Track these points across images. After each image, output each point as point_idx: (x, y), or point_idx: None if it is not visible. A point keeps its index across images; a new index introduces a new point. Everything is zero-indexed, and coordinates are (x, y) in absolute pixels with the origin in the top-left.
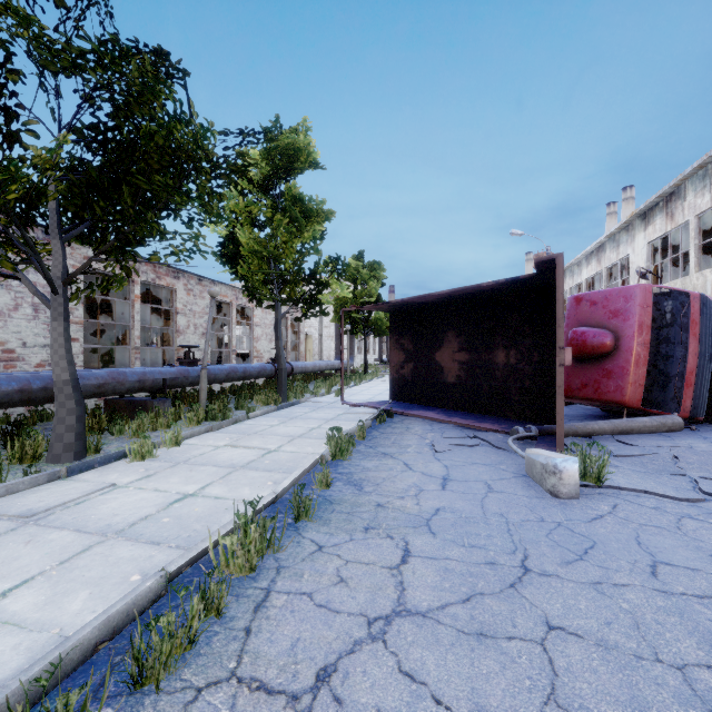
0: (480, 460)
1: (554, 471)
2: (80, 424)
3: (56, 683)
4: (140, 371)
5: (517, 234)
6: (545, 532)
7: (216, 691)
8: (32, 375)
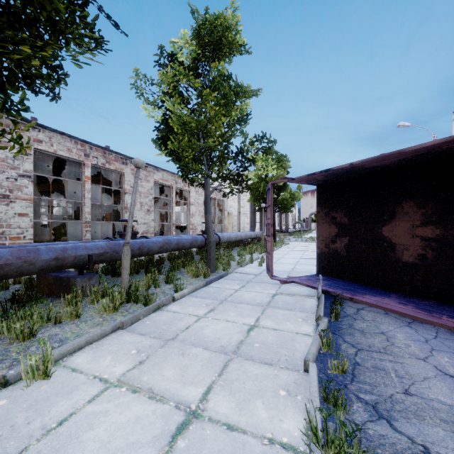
0: None
1: None
2: None
3: None
4: (60, 246)
5: (405, 125)
6: None
7: None
8: None
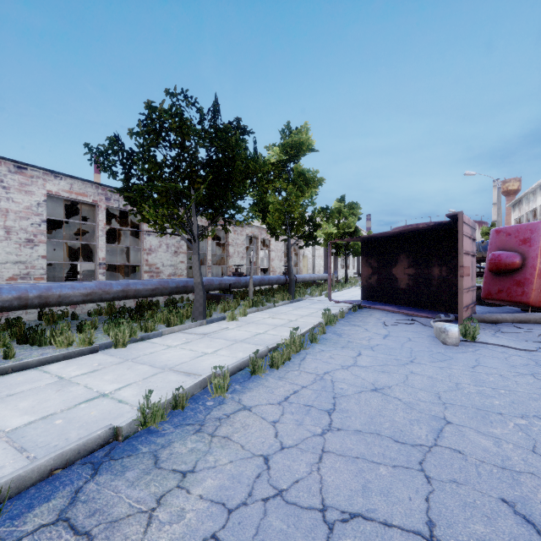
0: (410, 329)
1: (444, 331)
2: (204, 303)
3: (248, 365)
4: (219, 279)
5: (470, 174)
6: (429, 354)
7: (294, 371)
8: (179, 280)
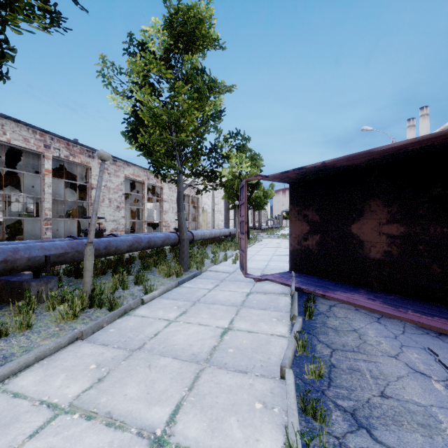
0: None
1: None
2: None
3: None
4: (10, 247)
5: (368, 129)
6: None
7: None
8: None
